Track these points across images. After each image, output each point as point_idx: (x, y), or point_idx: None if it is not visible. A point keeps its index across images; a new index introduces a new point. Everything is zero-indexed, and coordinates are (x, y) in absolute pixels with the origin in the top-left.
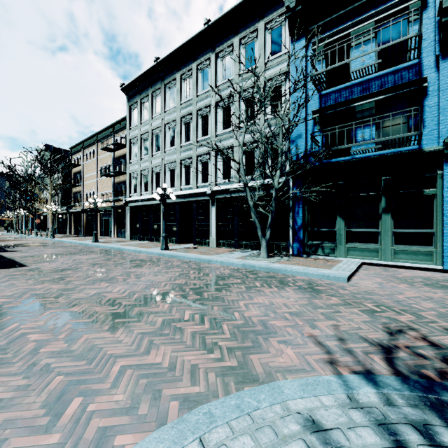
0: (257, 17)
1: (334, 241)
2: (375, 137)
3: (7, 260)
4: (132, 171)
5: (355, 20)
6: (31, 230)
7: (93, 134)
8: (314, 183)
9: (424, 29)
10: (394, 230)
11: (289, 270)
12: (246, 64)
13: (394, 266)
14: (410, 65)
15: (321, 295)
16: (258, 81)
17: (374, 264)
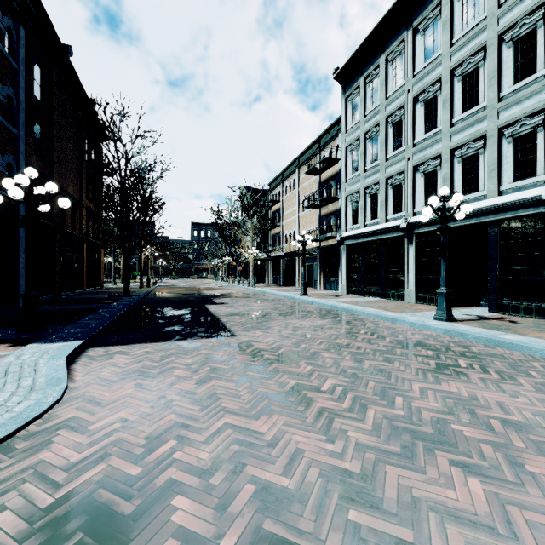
0: None
1: None
2: None
3: (212, 319)
4: (350, 192)
5: None
6: (234, 278)
7: (294, 159)
8: None
9: None
10: None
11: None
12: None
13: None
14: None
15: None
16: None
17: None
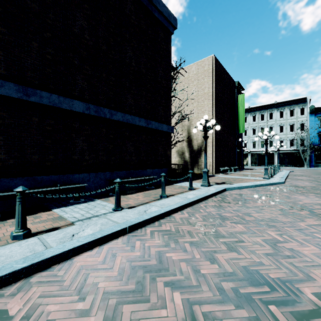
0: (295, 104)
1: None
2: None
3: None
4: None
5: None
6: None
7: None
8: (317, 150)
9: None
10: None
11: (320, 168)
12: (290, 115)
13: None
14: None
15: None
16: (295, 121)
17: None
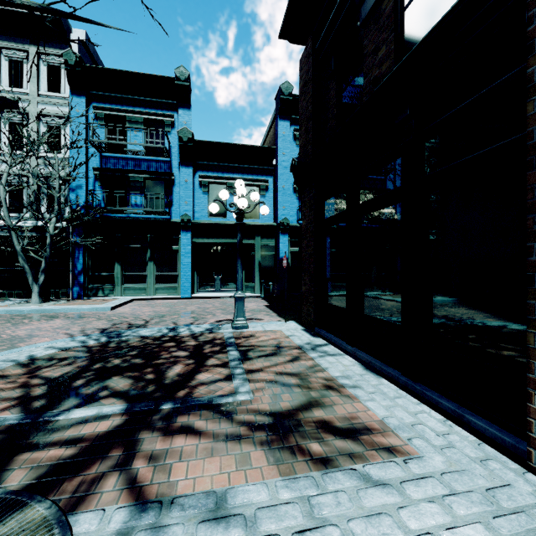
0: (27, 37)
1: (114, 283)
2: (145, 204)
3: None
4: None
5: (129, 109)
6: None
7: None
8: (95, 232)
9: (173, 141)
10: (156, 273)
11: (62, 309)
12: (11, 82)
13: (157, 299)
14: (166, 160)
15: (84, 319)
16: (29, 110)
17: (145, 299)
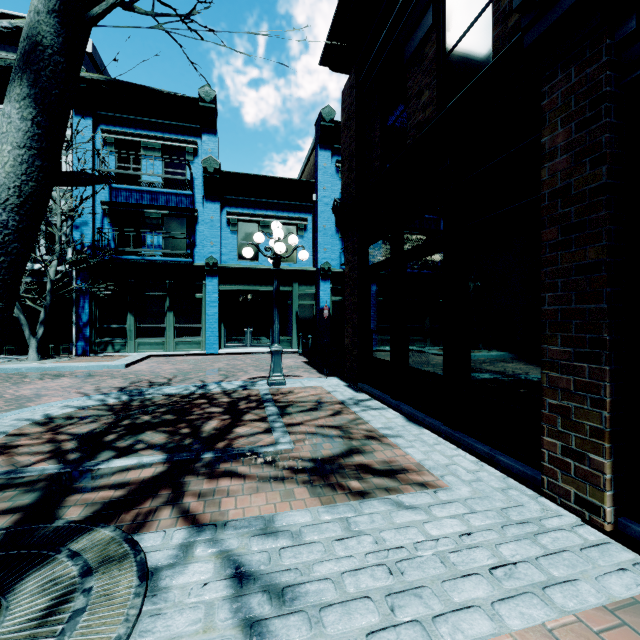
0: None
1: (126, 337)
2: (163, 244)
3: None
4: None
5: (144, 133)
6: None
7: None
8: (104, 278)
9: (196, 171)
10: (176, 325)
11: (68, 366)
12: (1, 98)
13: (178, 355)
14: (188, 194)
15: (96, 377)
16: None
17: (162, 356)
